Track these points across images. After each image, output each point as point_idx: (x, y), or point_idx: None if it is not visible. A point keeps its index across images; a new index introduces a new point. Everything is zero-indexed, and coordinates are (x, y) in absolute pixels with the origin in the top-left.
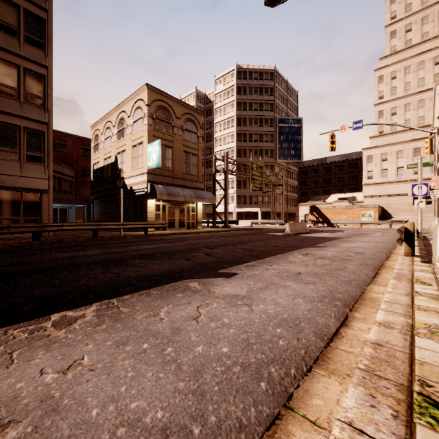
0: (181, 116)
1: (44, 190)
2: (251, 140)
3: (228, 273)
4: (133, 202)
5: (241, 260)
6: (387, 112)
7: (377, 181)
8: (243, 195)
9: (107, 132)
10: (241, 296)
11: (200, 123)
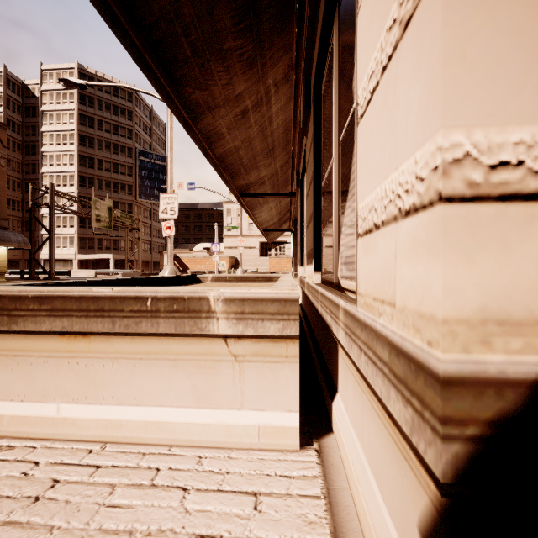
0: None
1: None
2: (101, 168)
3: None
4: None
5: None
6: None
7: (235, 234)
8: (88, 238)
9: None
10: None
11: (3, 139)
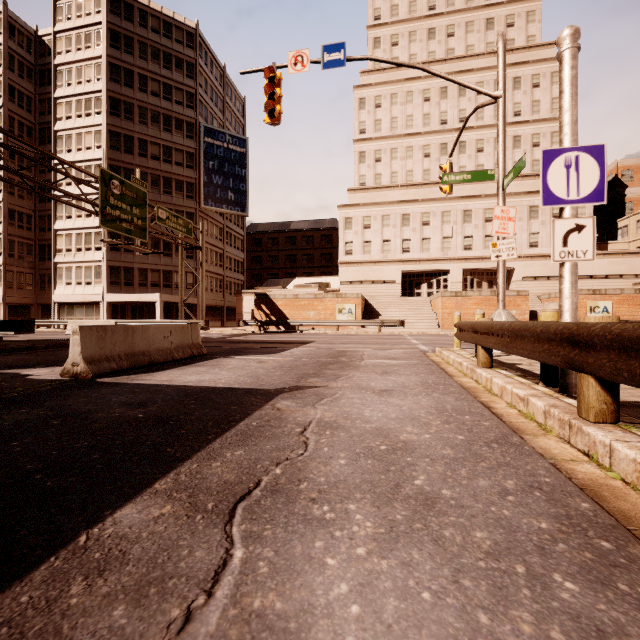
0: None
1: None
2: (144, 154)
3: None
4: None
5: None
6: (371, 155)
7: (358, 259)
8: (124, 267)
9: None
10: None
11: None
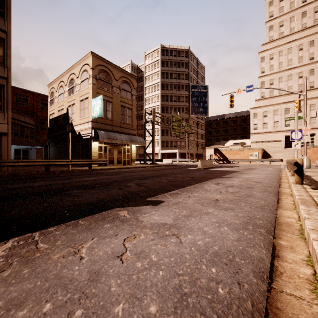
0: (119, 78)
1: (3, 133)
2: (171, 101)
3: (155, 201)
4: (81, 144)
5: (166, 189)
6: (267, 82)
7: (260, 131)
8: (165, 141)
9: (60, 89)
10: (168, 225)
11: (134, 84)
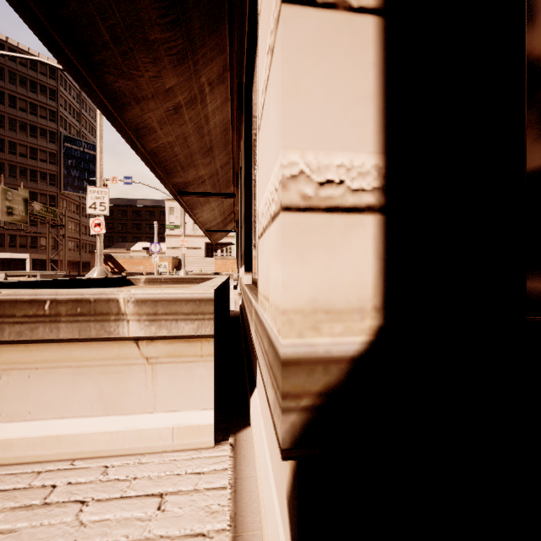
0: None
1: None
2: (14, 153)
3: None
4: None
5: None
6: None
7: (178, 233)
8: None
9: None
10: None
11: None
